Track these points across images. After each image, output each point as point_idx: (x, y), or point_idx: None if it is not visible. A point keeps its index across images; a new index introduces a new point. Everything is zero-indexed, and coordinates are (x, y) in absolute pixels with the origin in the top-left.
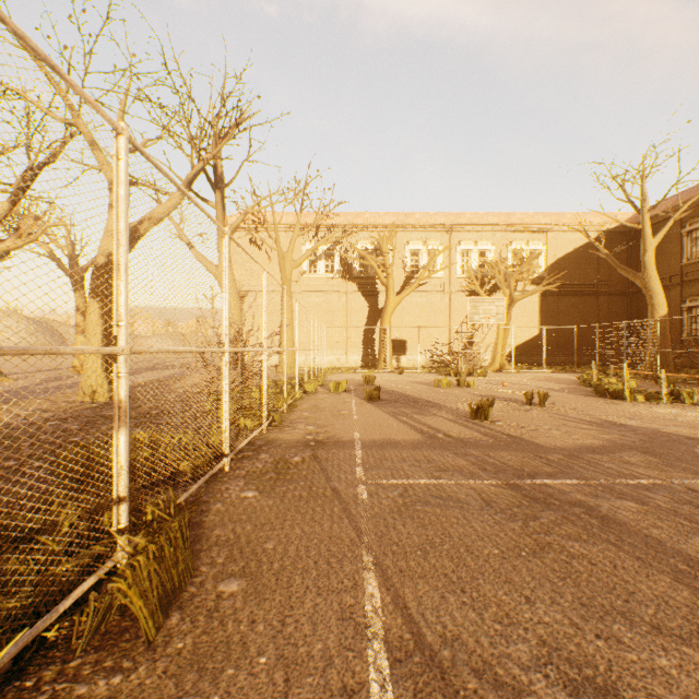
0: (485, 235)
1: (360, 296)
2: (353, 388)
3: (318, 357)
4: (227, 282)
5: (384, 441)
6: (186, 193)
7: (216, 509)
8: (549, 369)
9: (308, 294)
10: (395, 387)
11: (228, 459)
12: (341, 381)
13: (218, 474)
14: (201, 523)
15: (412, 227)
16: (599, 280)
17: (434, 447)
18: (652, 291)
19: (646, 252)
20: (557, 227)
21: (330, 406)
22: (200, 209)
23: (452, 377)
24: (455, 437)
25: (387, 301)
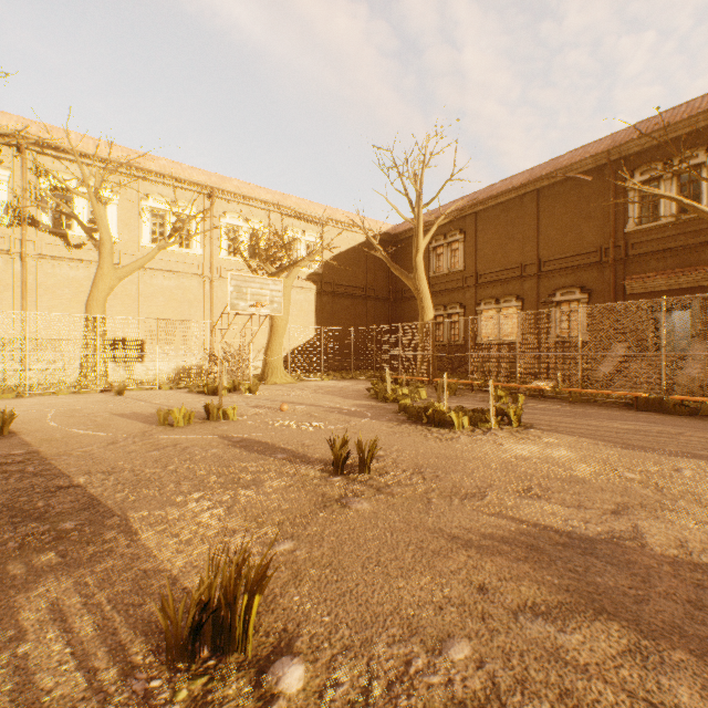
0: (257, 212)
1: (57, 265)
2: None
3: None
4: None
5: None
6: None
7: None
8: (329, 376)
9: None
10: (62, 435)
11: None
12: None
13: None
14: None
15: (154, 175)
16: (368, 284)
17: None
18: (423, 293)
19: (418, 253)
20: (333, 222)
21: None
22: None
23: (208, 395)
24: None
25: (98, 274)
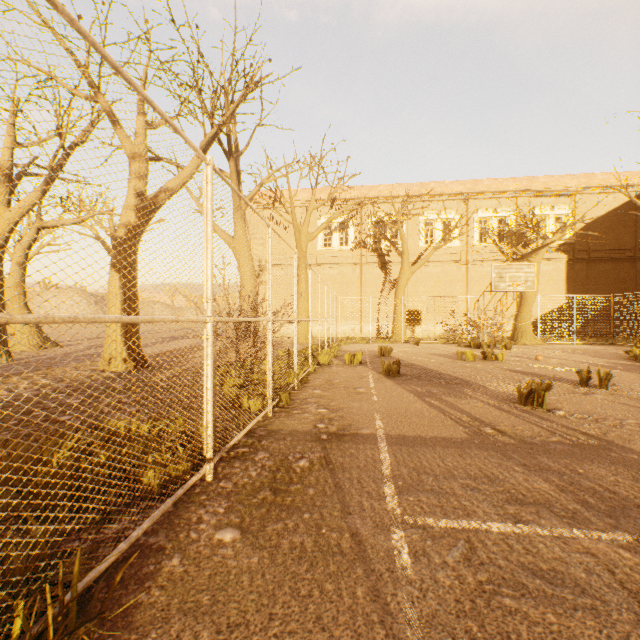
0: (505, 201)
1: (374, 267)
2: (368, 360)
3: (332, 327)
4: (210, 228)
5: (416, 437)
6: (121, 72)
7: (168, 571)
8: (581, 341)
9: (323, 266)
10: (414, 359)
11: (211, 465)
12: (356, 353)
13: (196, 487)
14: (131, 611)
15: (426, 197)
16: (636, 244)
17: (487, 451)
18: None
19: None
20: (587, 189)
21: (345, 382)
22: (156, 111)
23: (473, 348)
24: (511, 434)
25: (401, 272)
